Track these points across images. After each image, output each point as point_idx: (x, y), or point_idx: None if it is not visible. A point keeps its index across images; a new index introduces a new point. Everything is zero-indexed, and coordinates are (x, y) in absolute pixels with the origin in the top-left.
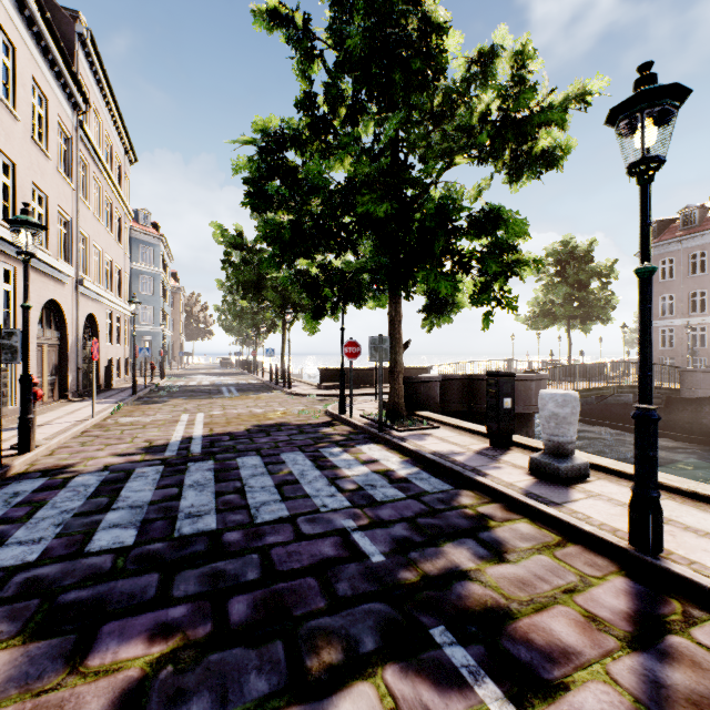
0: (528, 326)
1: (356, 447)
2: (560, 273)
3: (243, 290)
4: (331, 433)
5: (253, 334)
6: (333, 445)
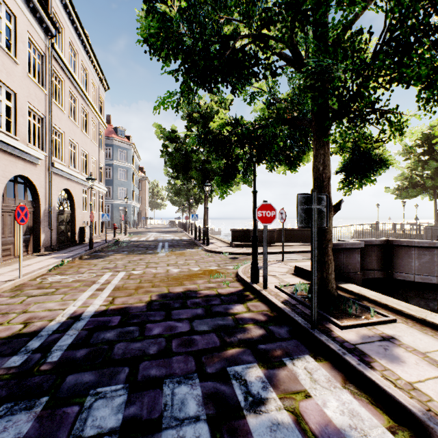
0: (396, 196)
1: (286, 367)
2: (428, 152)
3: (176, 171)
4: (243, 317)
5: (186, 205)
6: (248, 354)
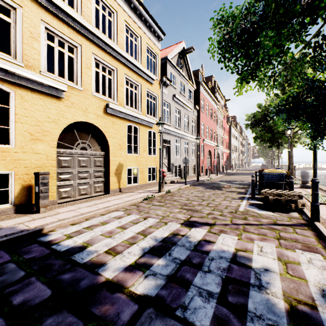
0: None
1: None
2: None
3: None
4: None
5: None
6: None
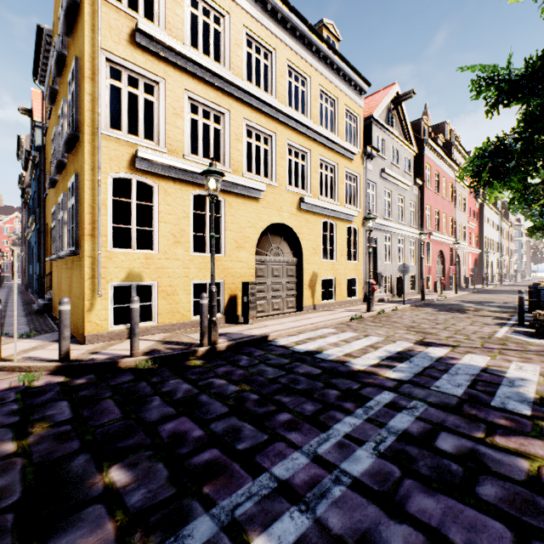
0: None
1: None
2: None
3: None
4: None
5: None
6: None
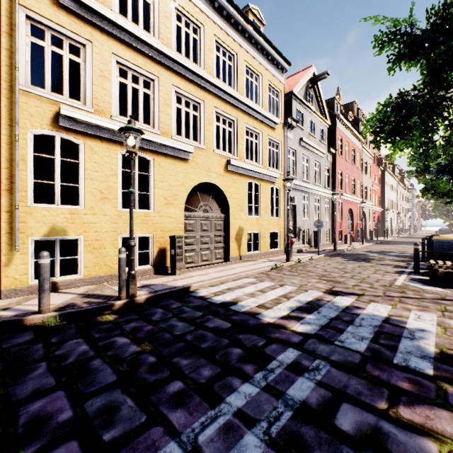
0: None
1: None
2: None
3: None
4: None
5: None
6: None
